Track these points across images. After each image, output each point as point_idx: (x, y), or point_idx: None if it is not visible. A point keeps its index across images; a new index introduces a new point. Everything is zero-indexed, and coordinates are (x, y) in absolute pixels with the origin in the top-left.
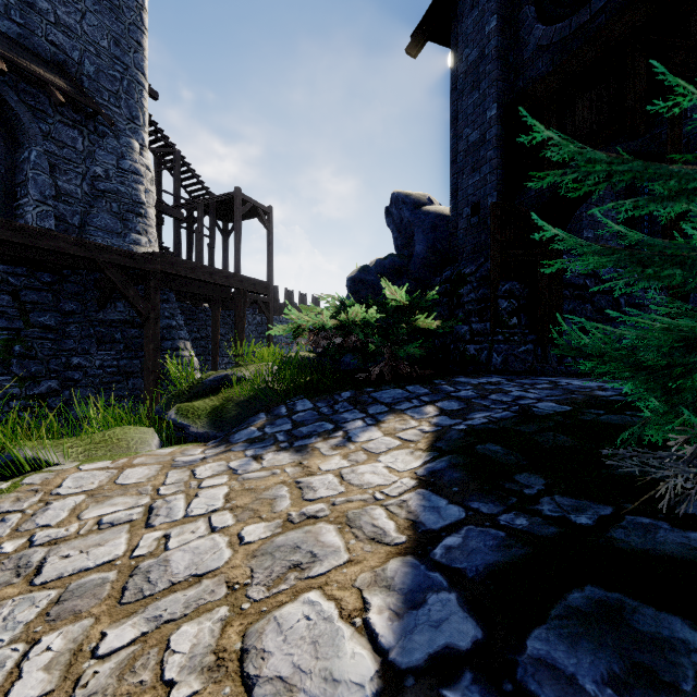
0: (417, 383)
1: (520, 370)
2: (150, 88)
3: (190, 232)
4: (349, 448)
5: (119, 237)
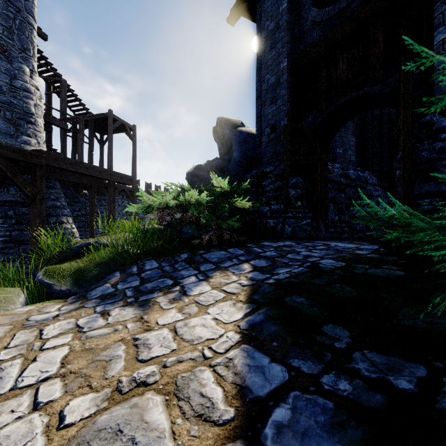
0: (236, 247)
1: (303, 237)
2: (41, 31)
3: (74, 139)
4: (183, 301)
5: (11, 138)
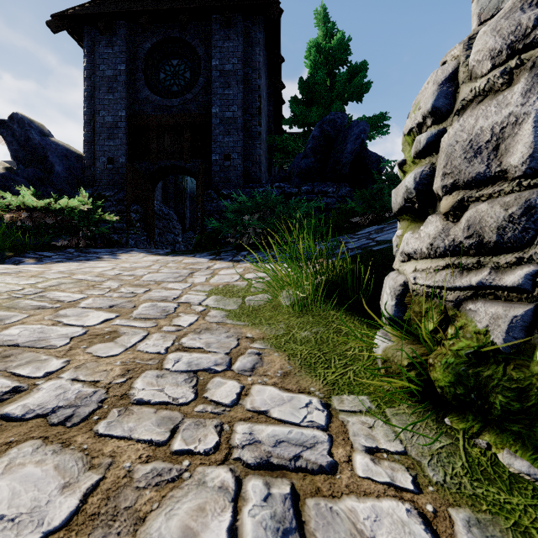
0: (106, 248)
1: (143, 248)
2: None
3: None
4: (124, 259)
5: None
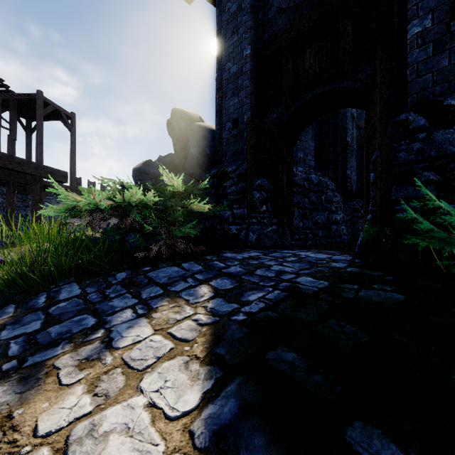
0: (192, 260)
1: (268, 245)
2: None
3: None
4: (103, 362)
5: None
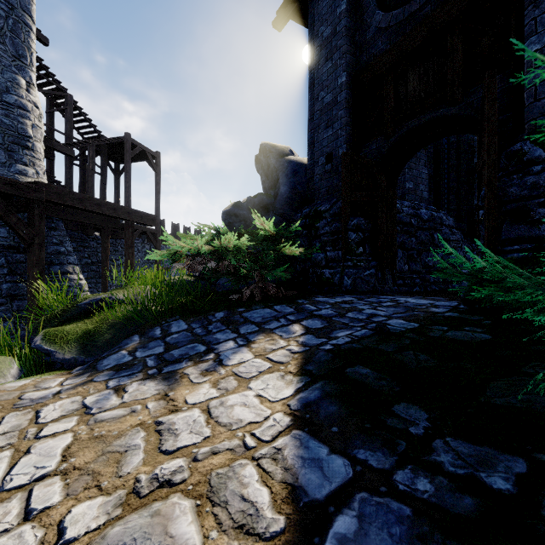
0: (283, 303)
1: (365, 290)
2: (41, 34)
3: (82, 169)
4: (219, 373)
5: (3, 167)
